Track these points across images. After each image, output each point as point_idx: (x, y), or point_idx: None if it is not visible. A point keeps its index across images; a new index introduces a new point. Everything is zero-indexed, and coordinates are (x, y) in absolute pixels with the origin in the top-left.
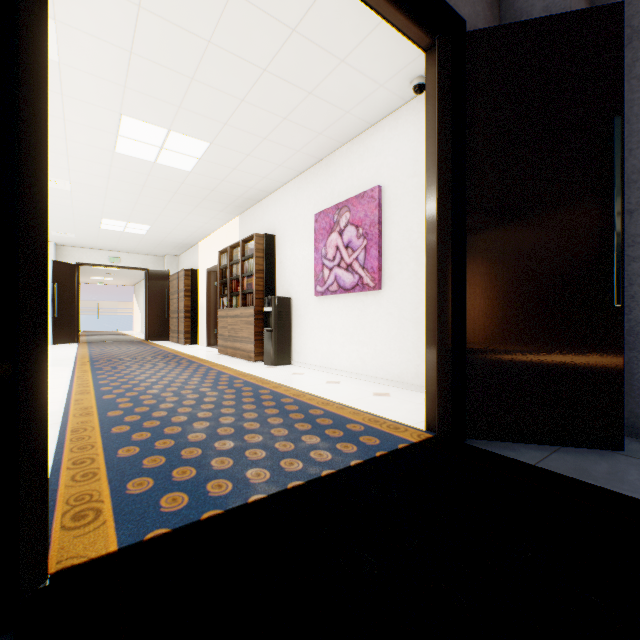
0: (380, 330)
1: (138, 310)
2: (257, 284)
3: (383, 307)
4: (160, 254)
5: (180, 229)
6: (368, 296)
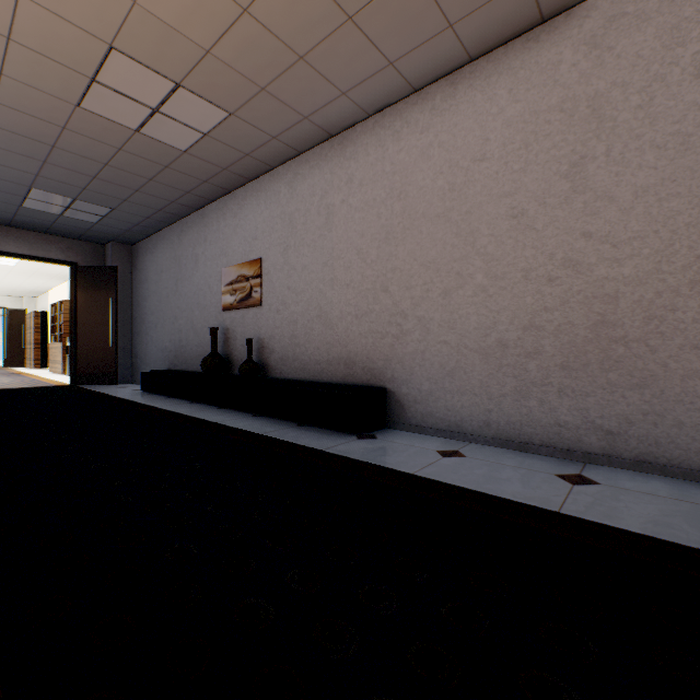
0: None
1: None
2: (66, 329)
3: None
4: (18, 296)
5: (27, 284)
6: None
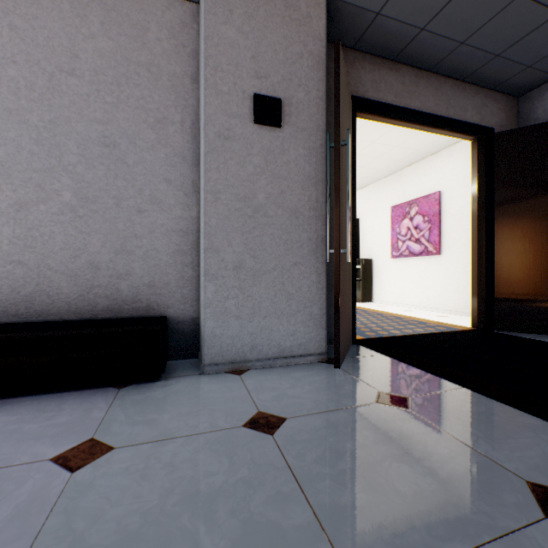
0: (440, 279)
1: None
2: None
3: (442, 265)
4: None
5: None
6: (431, 258)
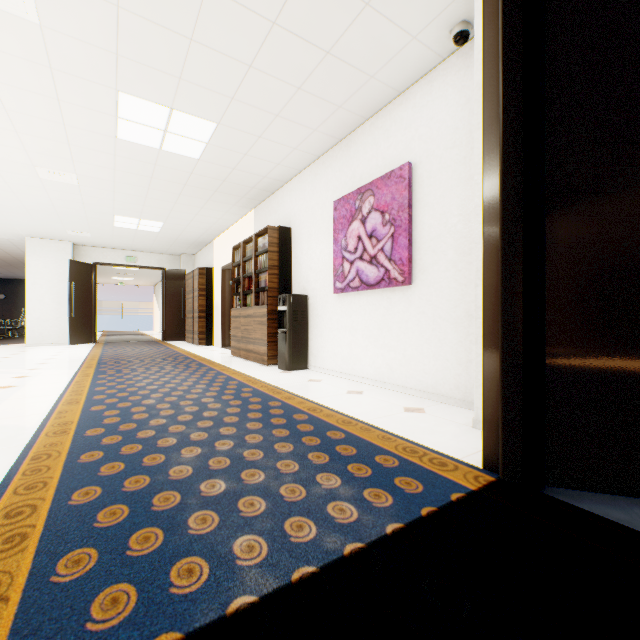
0: (410, 332)
1: (158, 310)
2: (271, 281)
3: (414, 305)
4: (176, 253)
5: (194, 226)
6: (395, 292)
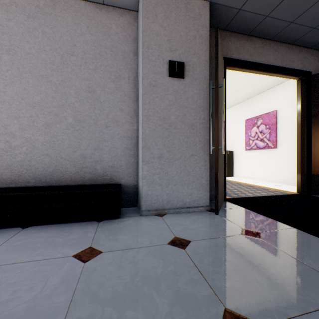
0: (276, 163)
1: None
2: None
3: (277, 155)
4: None
5: None
6: (270, 151)
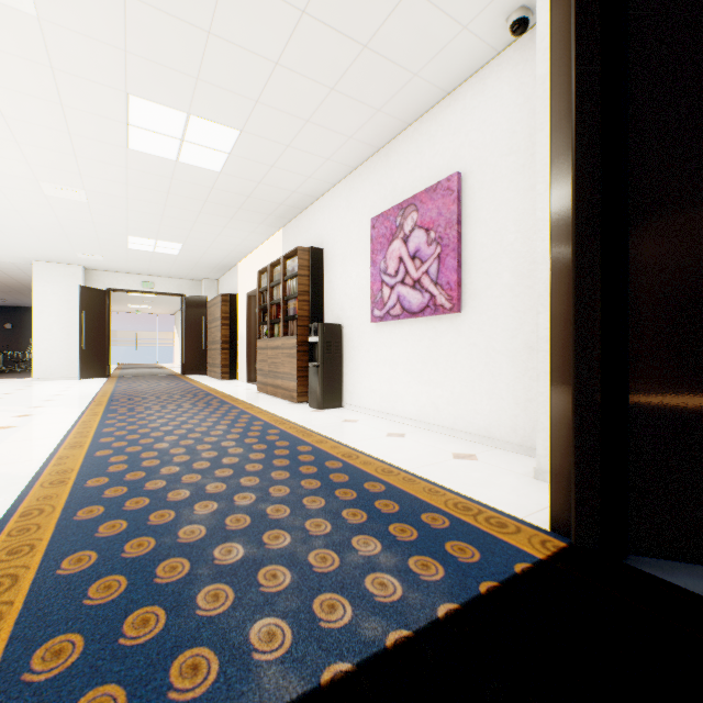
0: (459, 366)
1: (178, 341)
2: (301, 308)
3: (463, 335)
4: (197, 278)
5: (216, 247)
6: (442, 321)
